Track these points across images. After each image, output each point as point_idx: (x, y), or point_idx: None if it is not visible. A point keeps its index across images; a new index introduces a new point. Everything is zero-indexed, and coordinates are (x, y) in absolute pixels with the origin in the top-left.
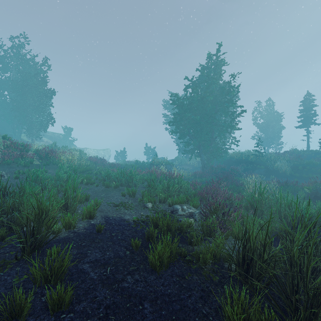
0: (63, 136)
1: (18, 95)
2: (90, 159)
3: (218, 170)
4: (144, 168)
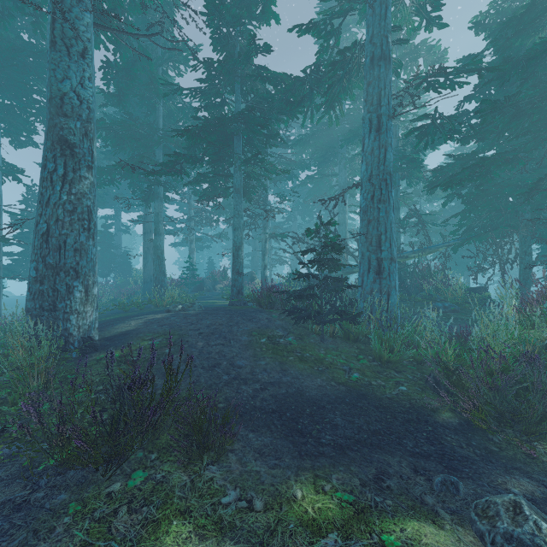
0: None
1: None
2: None
3: None
4: None
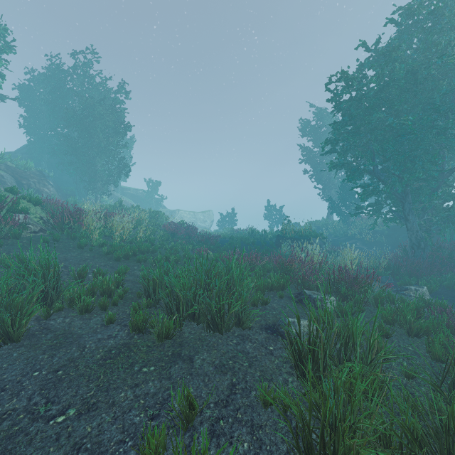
0: (148, 193)
1: (79, 133)
2: (165, 227)
3: None
4: (265, 244)
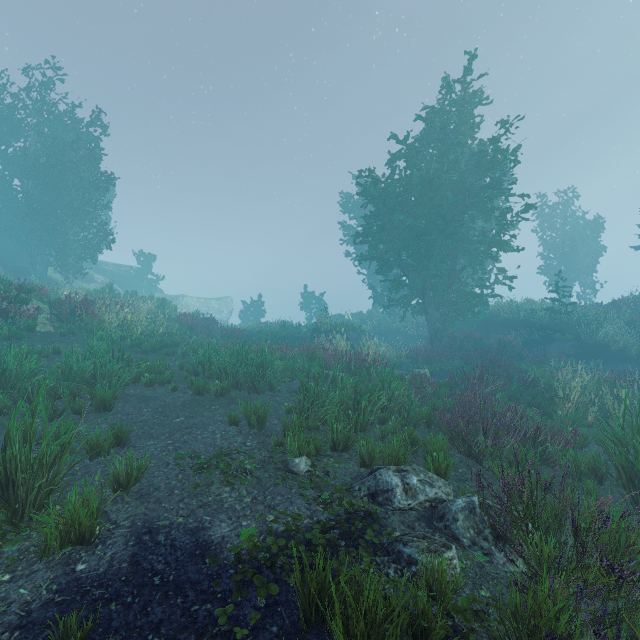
0: (137, 271)
1: (38, 185)
2: (180, 319)
3: (467, 344)
4: (298, 338)
